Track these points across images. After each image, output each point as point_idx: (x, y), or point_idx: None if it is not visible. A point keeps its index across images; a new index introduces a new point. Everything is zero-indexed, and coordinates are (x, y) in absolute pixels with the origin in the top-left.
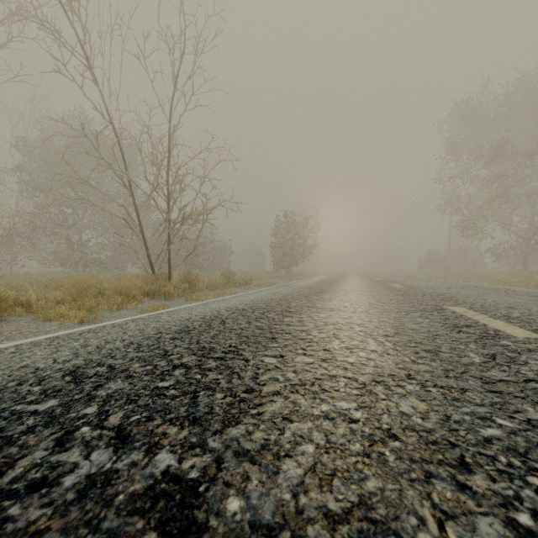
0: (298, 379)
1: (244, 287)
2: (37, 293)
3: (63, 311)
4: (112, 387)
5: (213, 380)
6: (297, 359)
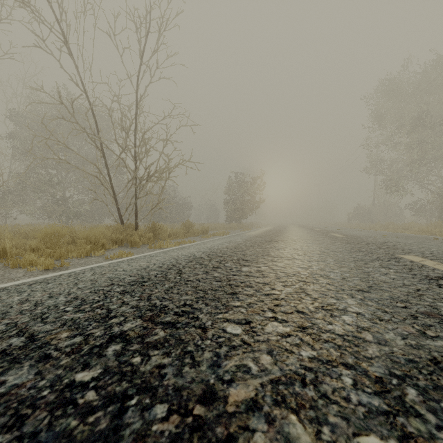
0: (279, 369)
1: (201, 237)
2: (16, 242)
3: (32, 258)
4: (8, 380)
5: (156, 368)
6: (268, 327)
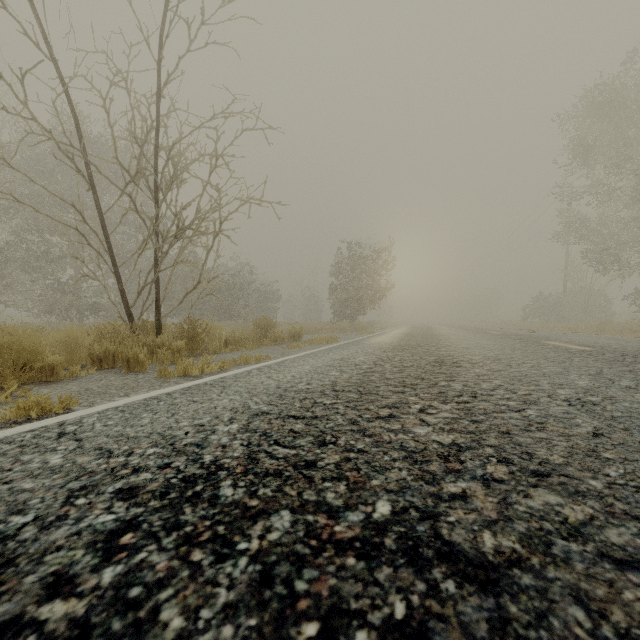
0: None
1: (287, 346)
2: None
3: None
4: None
5: None
6: None
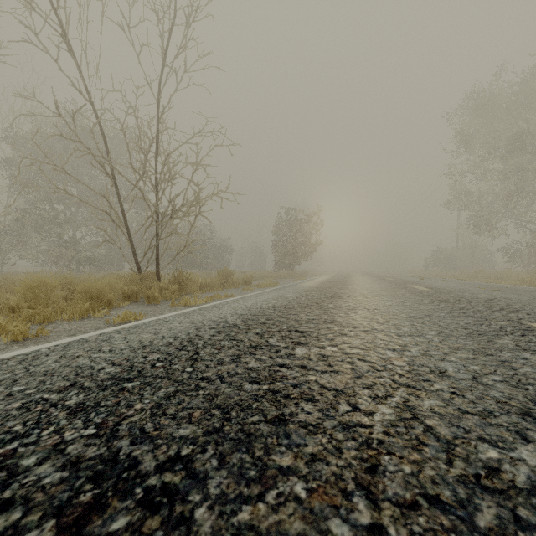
0: None
1: (242, 289)
2: None
3: None
4: None
5: None
6: None
